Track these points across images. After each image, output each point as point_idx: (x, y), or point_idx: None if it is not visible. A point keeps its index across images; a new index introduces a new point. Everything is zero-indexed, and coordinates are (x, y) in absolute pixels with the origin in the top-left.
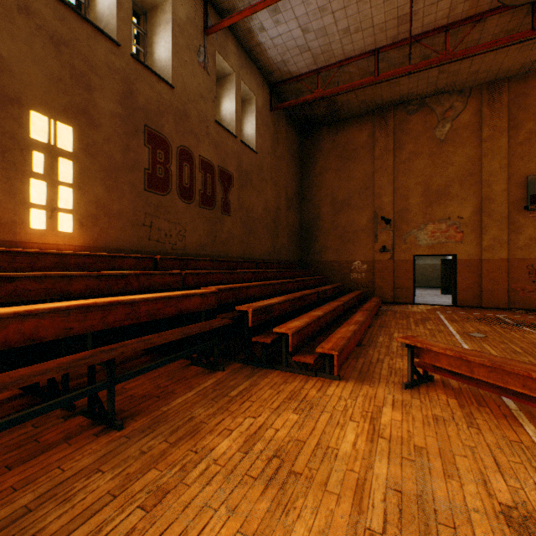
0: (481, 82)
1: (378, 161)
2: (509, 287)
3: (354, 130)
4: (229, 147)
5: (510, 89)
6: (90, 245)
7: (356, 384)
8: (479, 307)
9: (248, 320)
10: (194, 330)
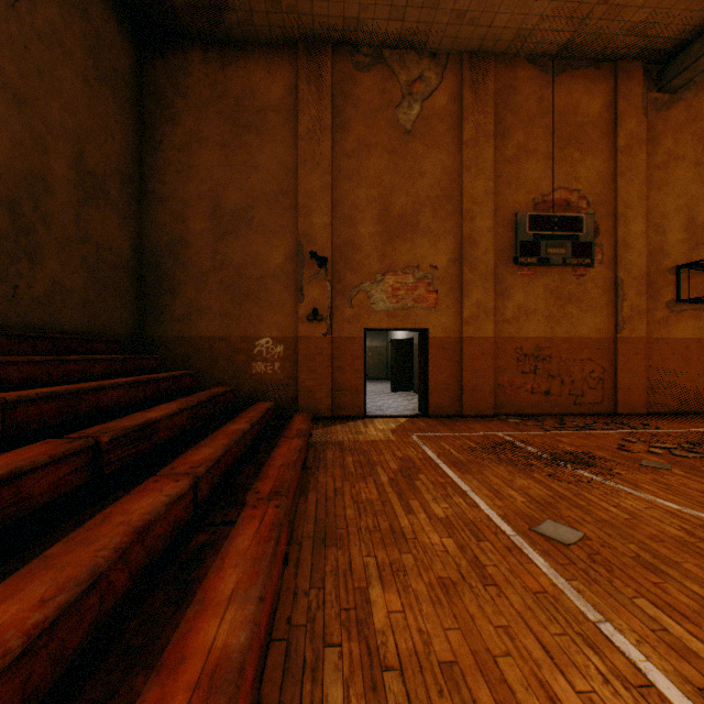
0: (463, 47)
1: (306, 143)
2: (496, 382)
3: (260, 70)
4: None
5: (497, 73)
6: None
7: None
8: (459, 416)
9: None
10: None
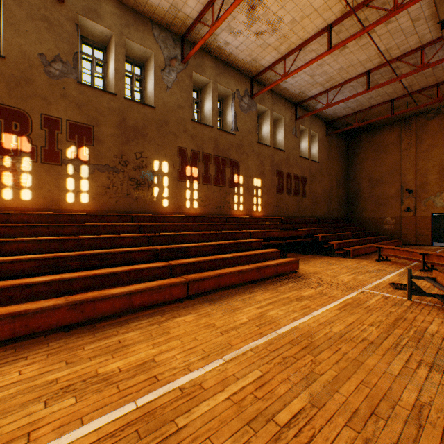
0: None
1: (403, 152)
2: None
3: (385, 133)
4: (305, 165)
5: None
6: (264, 215)
7: (358, 259)
8: None
9: (318, 240)
10: (302, 240)
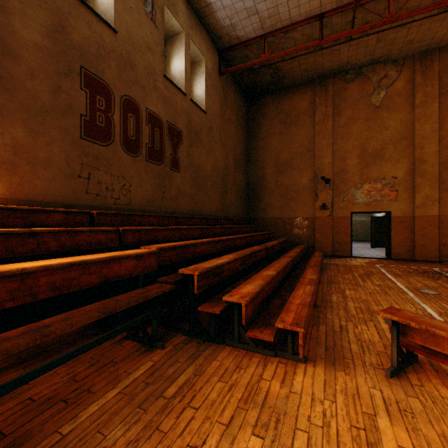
0: (414, 52)
1: (319, 125)
2: (440, 242)
3: (296, 97)
4: (179, 104)
5: (441, 58)
6: (4, 197)
7: (327, 370)
8: (412, 260)
9: (193, 285)
10: (121, 305)
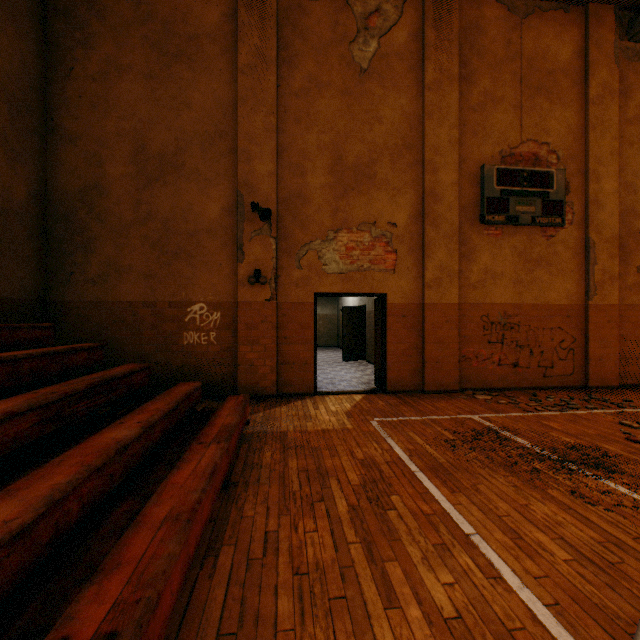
0: None
1: (247, 77)
2: (460, 353)
3: None
4: None
5: (461, 11)
6: None
7: None
8: (420, 392)
9: None
10: None
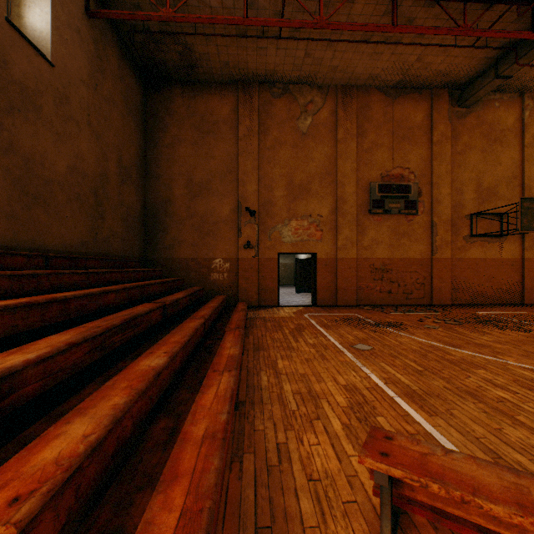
0: (337, 83)
1: (243, 142)
2: (358, 285)
3: (215, 99)
4: None
5: (358, 98)
6: None
7: None
8: (335, 306)
9: None
10: None
